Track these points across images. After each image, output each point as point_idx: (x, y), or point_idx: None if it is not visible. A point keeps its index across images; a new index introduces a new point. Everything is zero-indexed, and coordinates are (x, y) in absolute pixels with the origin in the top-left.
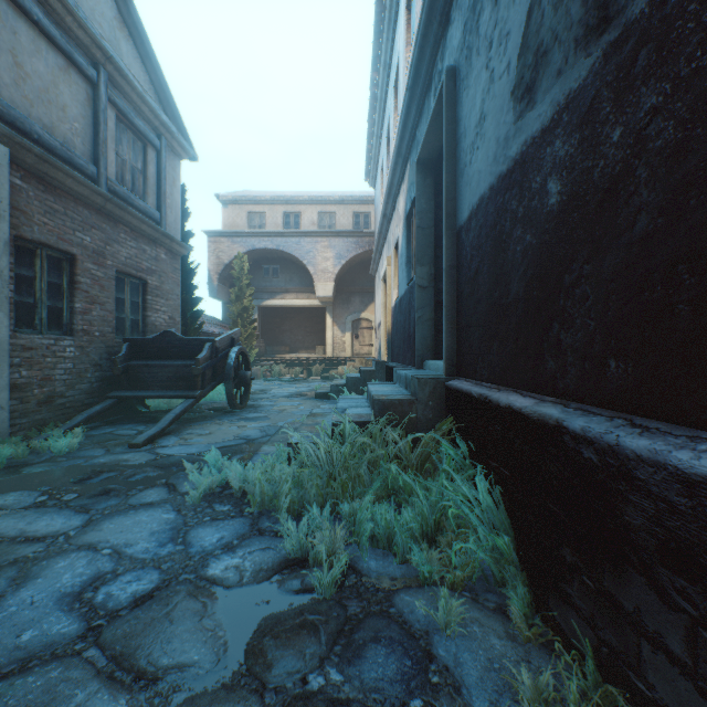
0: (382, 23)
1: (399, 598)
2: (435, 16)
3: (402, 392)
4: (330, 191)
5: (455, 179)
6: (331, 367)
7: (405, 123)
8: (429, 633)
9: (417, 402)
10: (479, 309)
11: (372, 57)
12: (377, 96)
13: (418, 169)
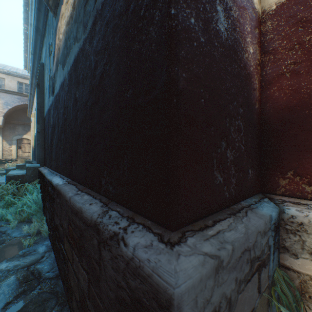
0: (28, 7)
1: (0, 228)
2: (39, 39)
3: (23, 173)
4: (2, 64)
5: (44, 100)
6: (1, 164)
7: (34, 64)
8: (7, 230)
9: (26, 175)
10: (47, 145)
11: (24, 18)
12: (28, 35)
13: (38, 86)
